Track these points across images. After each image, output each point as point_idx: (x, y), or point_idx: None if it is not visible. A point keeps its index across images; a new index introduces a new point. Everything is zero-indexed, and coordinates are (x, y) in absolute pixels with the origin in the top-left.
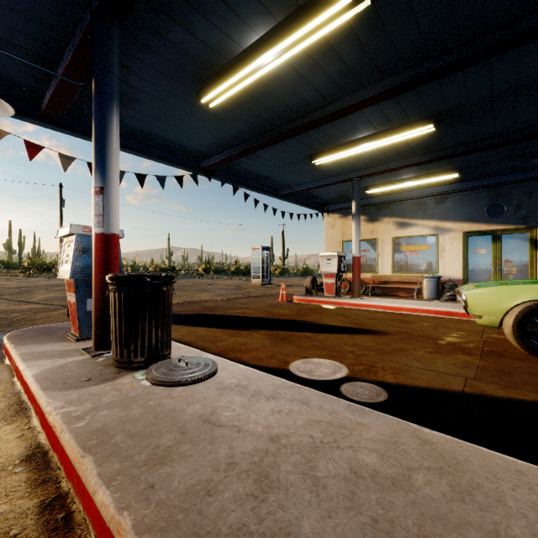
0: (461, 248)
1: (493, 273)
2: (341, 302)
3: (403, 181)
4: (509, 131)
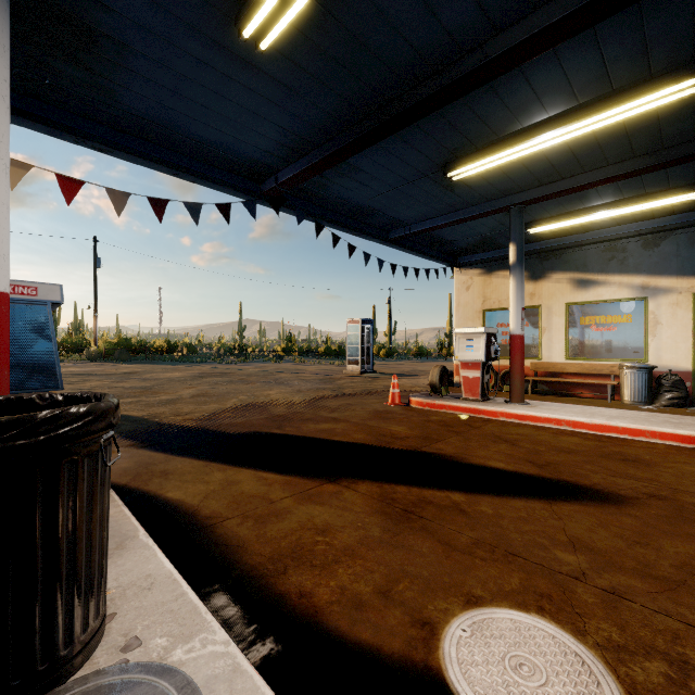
0: (691, 320)
1: None
2: (494, 410)
3: (593, 211)
4: None
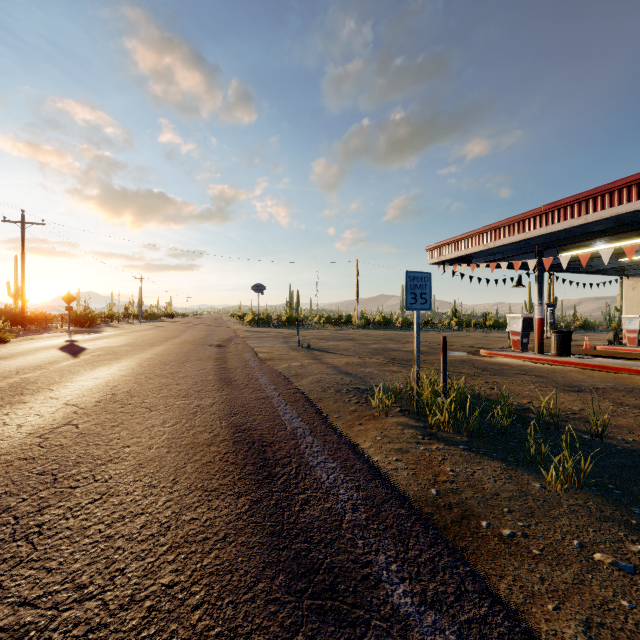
0: None
1: None
2: None
3: None
4: None
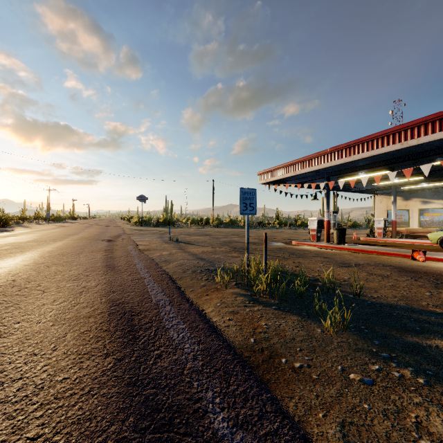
0: None
1: None
2: (385, 240)
3: (421, 184)
4: None
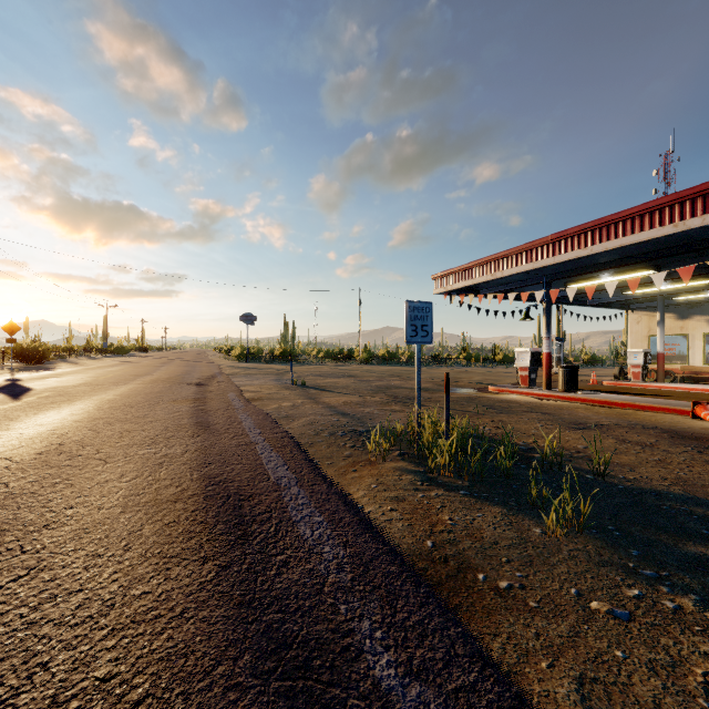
0: None
1: None
2: (646, 385)
3: (708, 292)
4: None
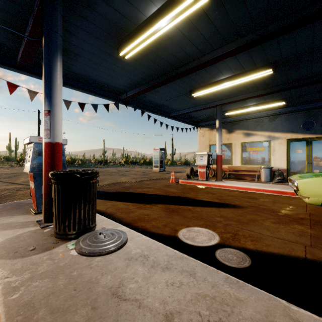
0: (286, 149)
1: (307, 165)
2: (210, 184)
3: (248, 107)
4: (321, 73)
